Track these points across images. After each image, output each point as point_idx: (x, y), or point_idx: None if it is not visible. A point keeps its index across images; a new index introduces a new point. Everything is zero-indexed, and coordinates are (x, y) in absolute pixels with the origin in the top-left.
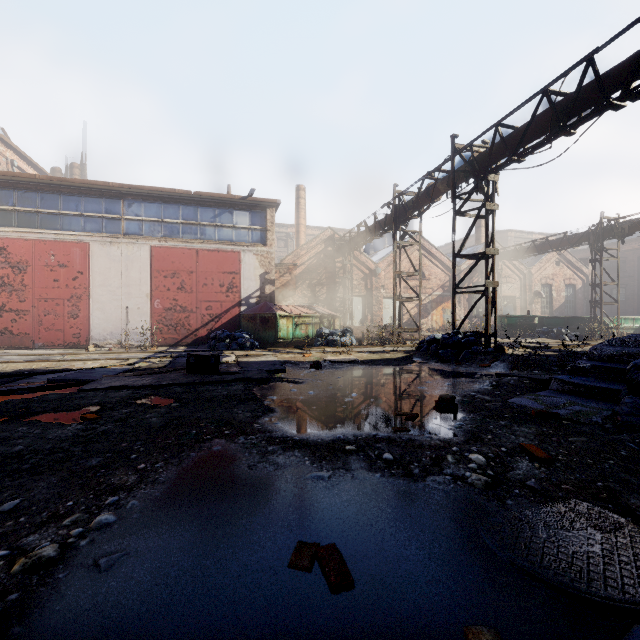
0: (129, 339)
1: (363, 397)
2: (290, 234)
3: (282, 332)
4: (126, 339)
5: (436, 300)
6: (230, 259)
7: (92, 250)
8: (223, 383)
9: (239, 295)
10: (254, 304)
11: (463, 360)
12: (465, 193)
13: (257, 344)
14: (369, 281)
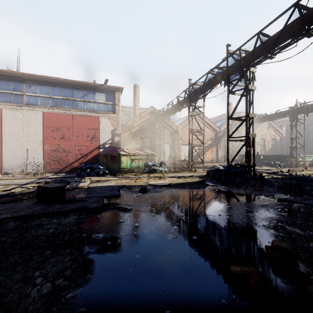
0: (28, 169)
1: (185, 232)
2: (131, 112)
3: (123, 164)
4: (26, 169)
5: (208, 146)
6: (93, 121)
7: (4, 113)
8: (60, 214)
9: (98, 142)
10: (108, 147)
11: (239, 184)
12: (235, 79)
13: (107, 172)
14: (173, 136)
